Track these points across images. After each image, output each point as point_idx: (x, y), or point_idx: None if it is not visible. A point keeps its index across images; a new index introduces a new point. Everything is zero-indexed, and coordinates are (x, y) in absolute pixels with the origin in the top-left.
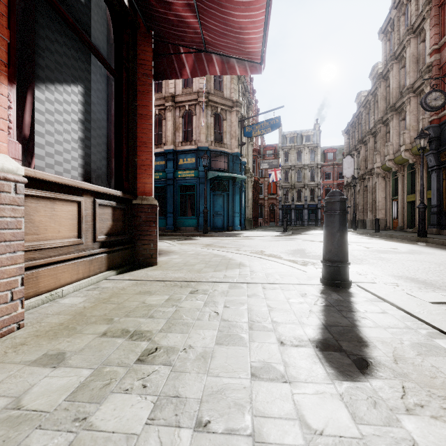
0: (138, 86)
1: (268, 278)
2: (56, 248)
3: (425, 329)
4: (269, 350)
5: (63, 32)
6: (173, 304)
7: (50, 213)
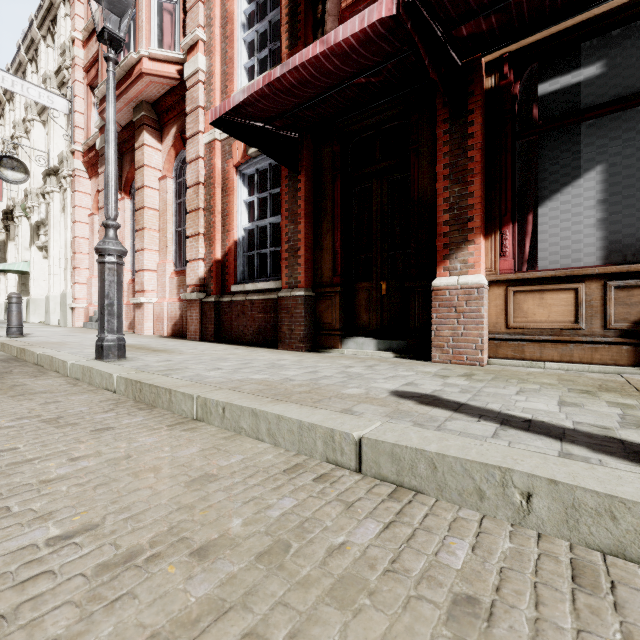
0: None
1: None
2: (545, 329)
3: (434, 430)
4: (431, 387)
5: (572, 135)
6: (526, 382)
7: (539, 302)
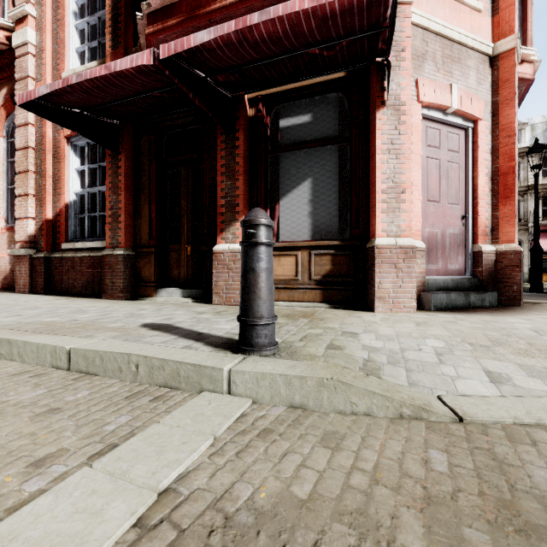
0: (370, 129)
1: (303, 332)
2: (281, 280)
3: (131, 342)
4: (178, 320)
5: (297, 156)
6: None
7: (278, 262)
